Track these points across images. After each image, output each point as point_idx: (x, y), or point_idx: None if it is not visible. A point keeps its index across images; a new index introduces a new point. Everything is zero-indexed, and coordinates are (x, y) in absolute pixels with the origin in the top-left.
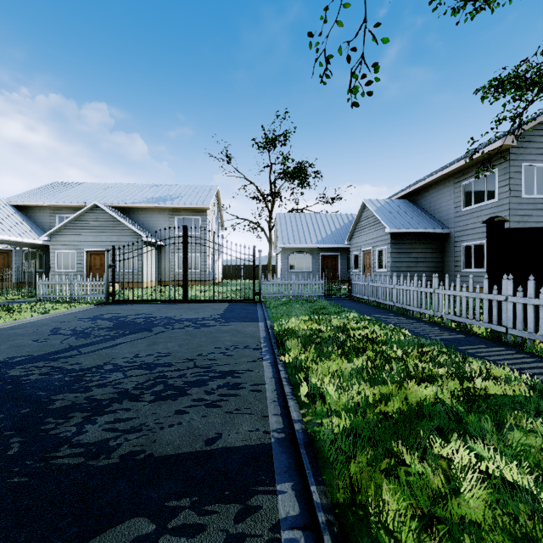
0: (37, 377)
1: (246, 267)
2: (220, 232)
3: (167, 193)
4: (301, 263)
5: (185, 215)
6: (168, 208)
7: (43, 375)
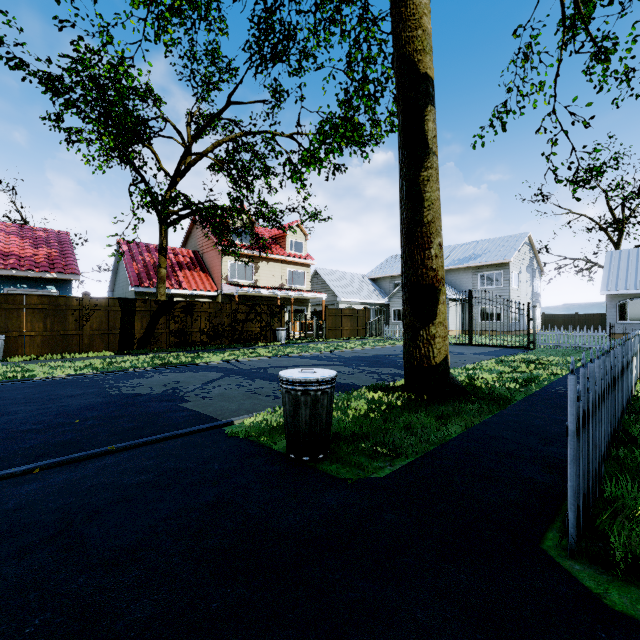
0: (392, 357)
1: (579, 317)
2: (536, 279)
3: (473, 251)
4: (638, 312)
5: (487, 271)
6: (471, 267)
7: (393, 357)
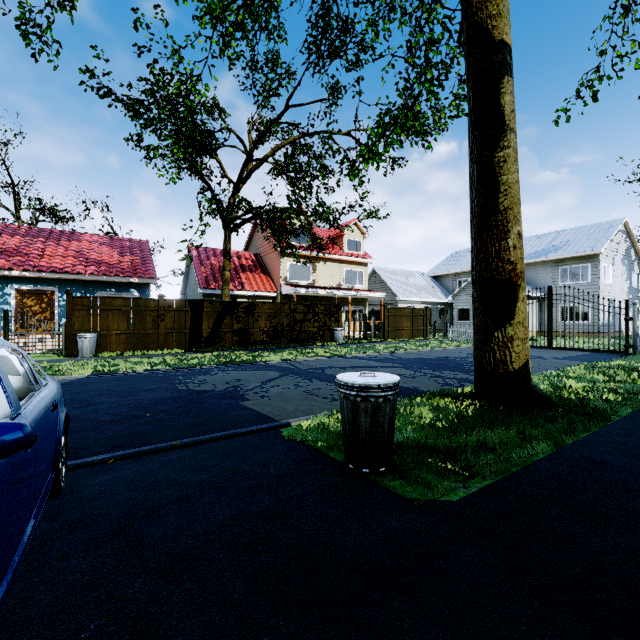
0: (457, 360)
1: None
2: (634, 272)
3: (552, 243)
4: None
5: (570, 264)
6: (550, 260)
7: (459, 360)
